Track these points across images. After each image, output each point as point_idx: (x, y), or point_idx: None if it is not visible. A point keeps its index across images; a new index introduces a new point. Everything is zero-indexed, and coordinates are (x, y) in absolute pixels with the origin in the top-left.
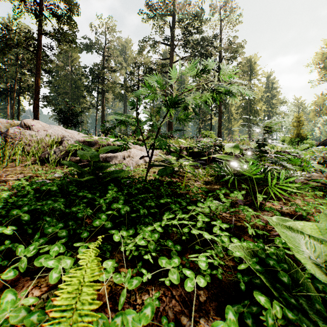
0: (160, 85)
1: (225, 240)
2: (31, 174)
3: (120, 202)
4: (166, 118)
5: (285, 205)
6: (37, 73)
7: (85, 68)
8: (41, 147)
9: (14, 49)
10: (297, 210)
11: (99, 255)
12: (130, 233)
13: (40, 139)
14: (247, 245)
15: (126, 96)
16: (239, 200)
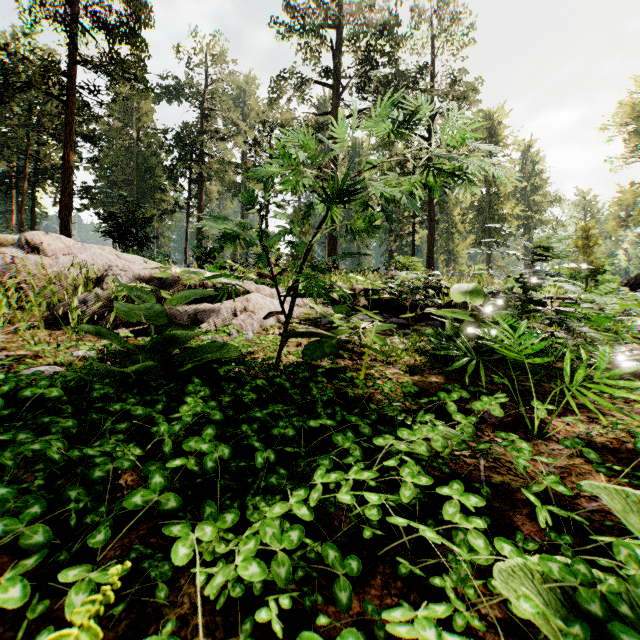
0: (309, 153)
1: (479, 545)
2: (26, 352)
3: (208, 432)
4: (324, 227)
5: (592, 424)
6: (68, 142)
7: (165, 132)
8: (61, 290)
9: (24, 94)
10: (638, 445)
11: (139, 591)
12: (227, 522)
13: (59, 274)
14: (543, 568)
15: (246, 189)
16: (488, 412)
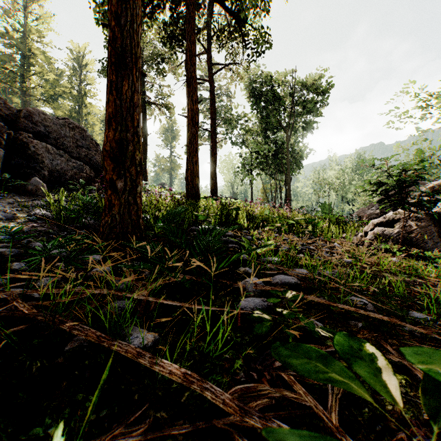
0: None
1: None
2: None
3: None
4: None
5: None
6: None
7: None
8: None
9: None
10: None
11: None
12: None
13: None
14: None
15: None
16: None
